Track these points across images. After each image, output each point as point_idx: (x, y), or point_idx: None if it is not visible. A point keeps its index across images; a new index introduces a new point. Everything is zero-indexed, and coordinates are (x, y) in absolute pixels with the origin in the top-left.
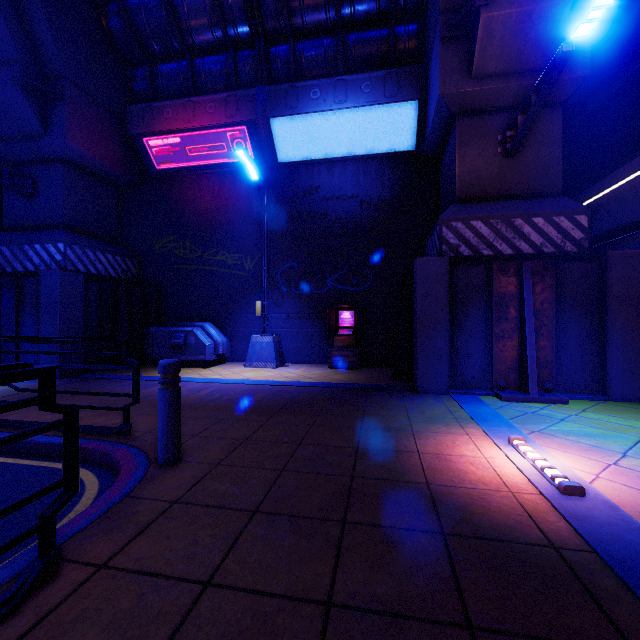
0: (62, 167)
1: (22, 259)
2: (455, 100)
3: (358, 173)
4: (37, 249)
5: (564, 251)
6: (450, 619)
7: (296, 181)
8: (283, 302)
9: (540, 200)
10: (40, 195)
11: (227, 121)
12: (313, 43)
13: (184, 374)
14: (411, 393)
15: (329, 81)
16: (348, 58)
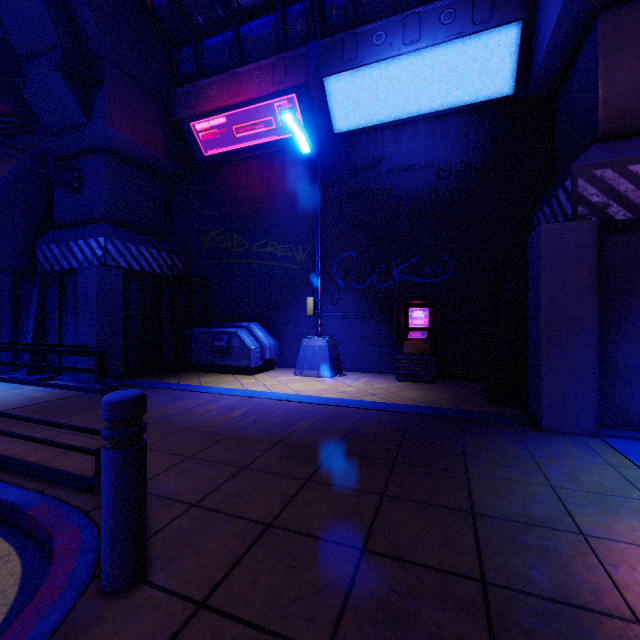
0: (104, 156)
1: (68, 256)
2: None
3: (433, 135)
4: (81, 245)
5: None
6: None
7: (355, 153)
8: (339, 299)
9: None
10: (85, 188)
11: (275, 89)
12: None
13: (224, 383)
14: (530, 430)
15: (397, 19)
16: None
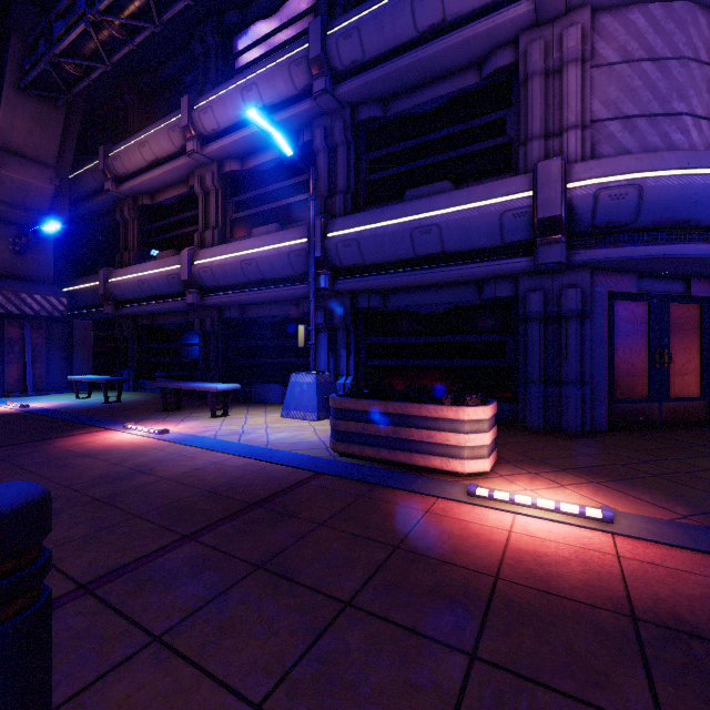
0: None
1: None
2: None
3: None
4: None
5: (54, 316)
6: None
7: None
8: None
9: (40, 285)
10: None
11: None
12: None
13: None
14: None
15: None
16: None
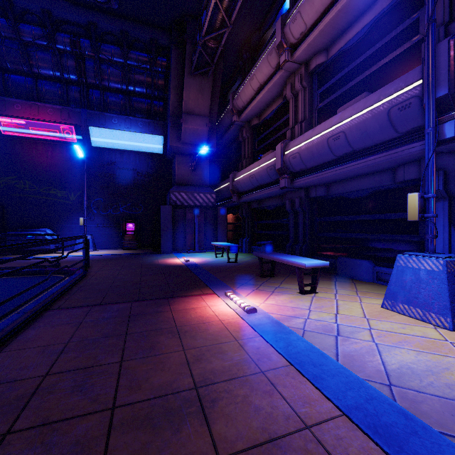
0: None
1: None
2: (175, 148)
3: (136, 159)
4: None
5: (209, 205)
6: (159, 270)
7: (102, 157)
8: (95, 218)
9: (202, 188)
10: None
11: (62, 121)
12: (114, 96)
13: (41, 255)
14: (159, 254)
15: (122, 117)
16: (132, 108)
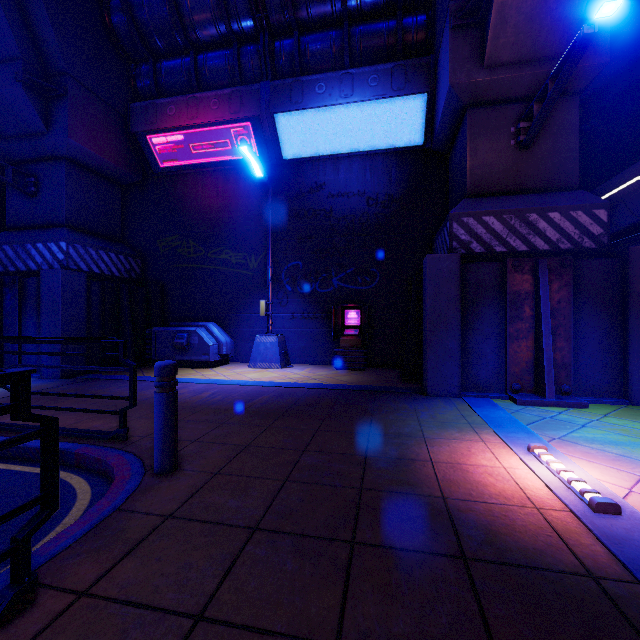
0: (64, 165)
1: (25, 258)
2: (466, 91)
3: (364, 169)
4: (39, 248)
5: (582, 247)
6: None
7: (301, 178)
8: (288, 301)
9: (556, 194)
10: (43, 193)
11: (231, 117)
12: (318, 36)
13: (187, 375)
14: (420, 396)
15: (335, 75)
16: (354, 51)
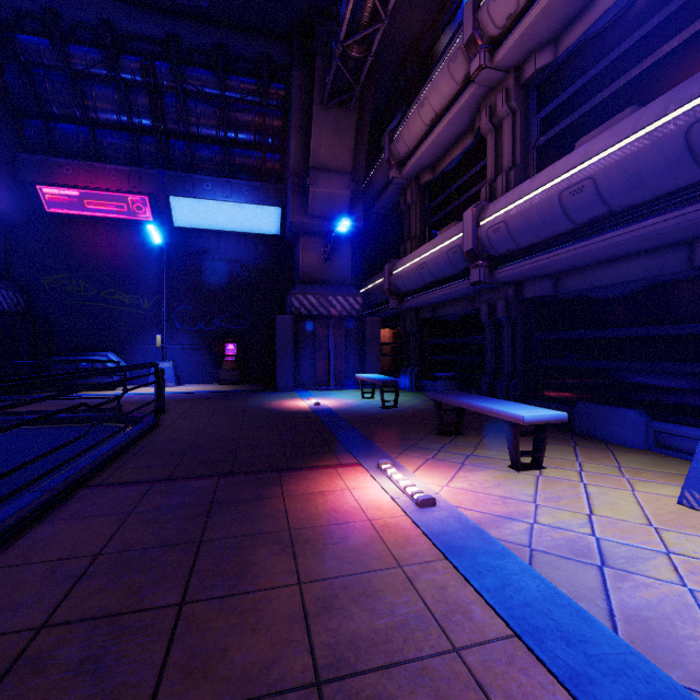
0: None
1: None
2: (299, 225)
3: (240, 244)
4: None
5: (351, 315)
6: (271, 418)
7: (190, 243)
8: (178, 336)
9: (342, 287)
10: None
11: (130, 190)
12: (206, 148)
13: (100, 392)
14: (273, 391)
15: (219, 180)
16: (233, 166)
